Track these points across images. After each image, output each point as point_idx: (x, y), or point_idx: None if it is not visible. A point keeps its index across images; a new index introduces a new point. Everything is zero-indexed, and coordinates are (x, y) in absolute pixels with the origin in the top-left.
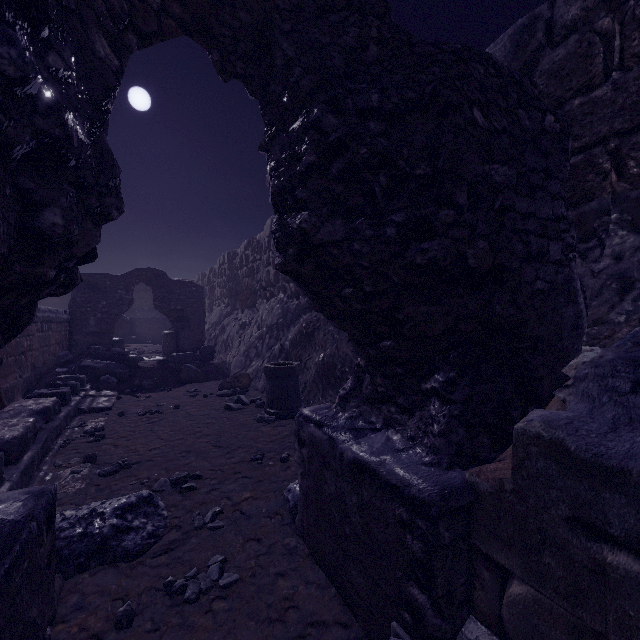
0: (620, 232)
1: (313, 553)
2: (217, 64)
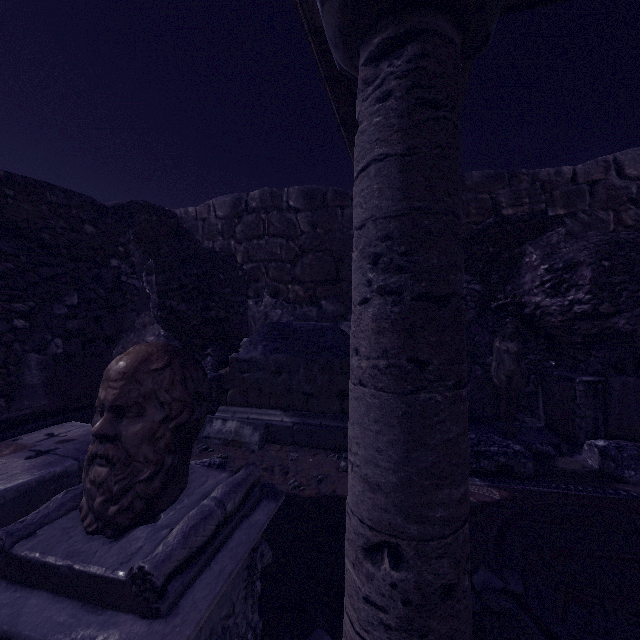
0: (267, 296)
1: None
2: (143, 251)
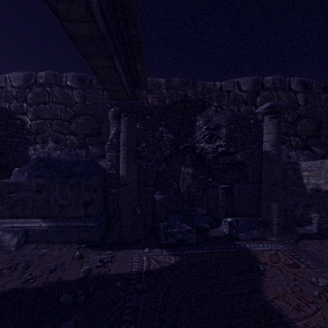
0: (51, 142)
1: None
2: None
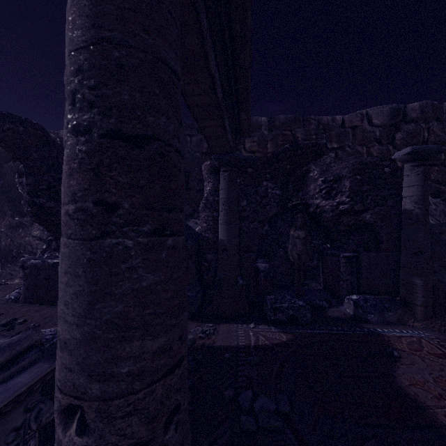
0: None
1: (33, 301)
2: (12, 156)
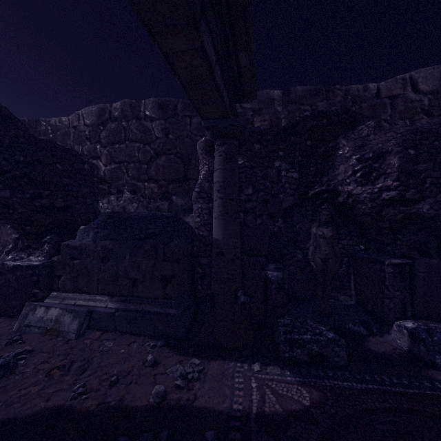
0: (127, 193)
1: None
2: None
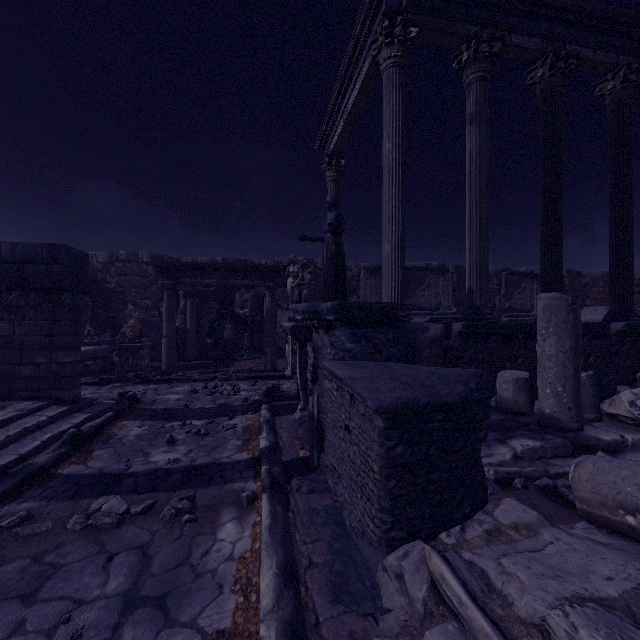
0: (131, 306)
1: None
2: None
